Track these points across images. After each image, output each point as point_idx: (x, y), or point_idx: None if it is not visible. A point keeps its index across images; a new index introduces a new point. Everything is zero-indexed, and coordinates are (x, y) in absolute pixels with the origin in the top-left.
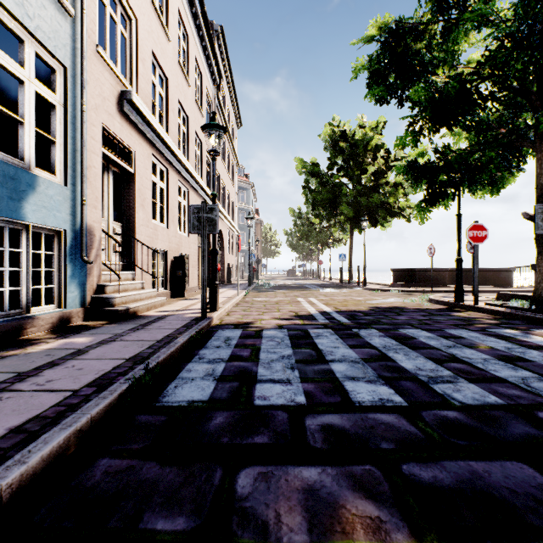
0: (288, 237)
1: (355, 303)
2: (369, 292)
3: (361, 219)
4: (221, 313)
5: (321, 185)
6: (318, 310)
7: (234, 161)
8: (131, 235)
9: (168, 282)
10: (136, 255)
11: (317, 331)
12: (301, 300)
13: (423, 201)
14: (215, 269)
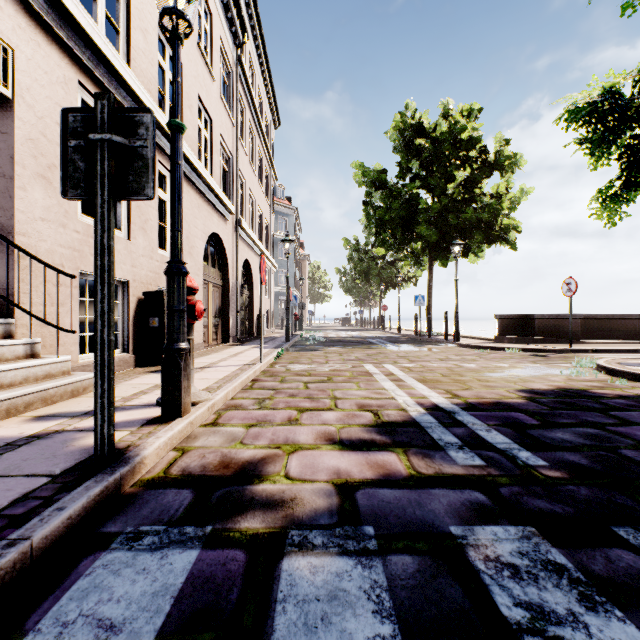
0: (341, 277)
1: (475, 378)
2: (472, 351)
3: (445, 246)
4: (190, 423)
5: (388, 199)
6: (421, 404)
7: (270, 171)
8: (6, 237)
9: (130, 339)
10: (18, 283)
11: (497, 548)
12: (373, 371)
13: (620, 179)
14: (178, 311)
